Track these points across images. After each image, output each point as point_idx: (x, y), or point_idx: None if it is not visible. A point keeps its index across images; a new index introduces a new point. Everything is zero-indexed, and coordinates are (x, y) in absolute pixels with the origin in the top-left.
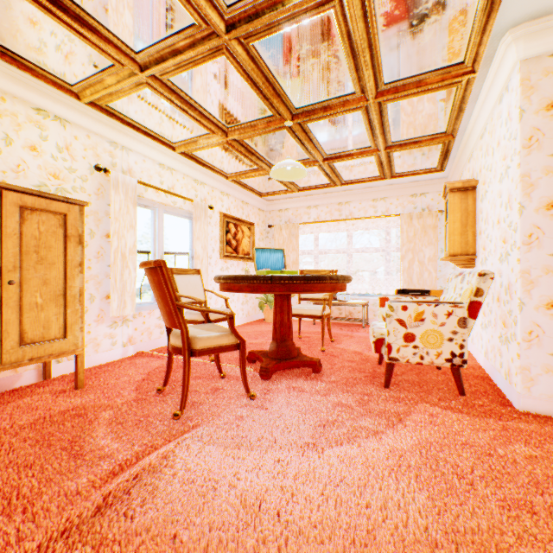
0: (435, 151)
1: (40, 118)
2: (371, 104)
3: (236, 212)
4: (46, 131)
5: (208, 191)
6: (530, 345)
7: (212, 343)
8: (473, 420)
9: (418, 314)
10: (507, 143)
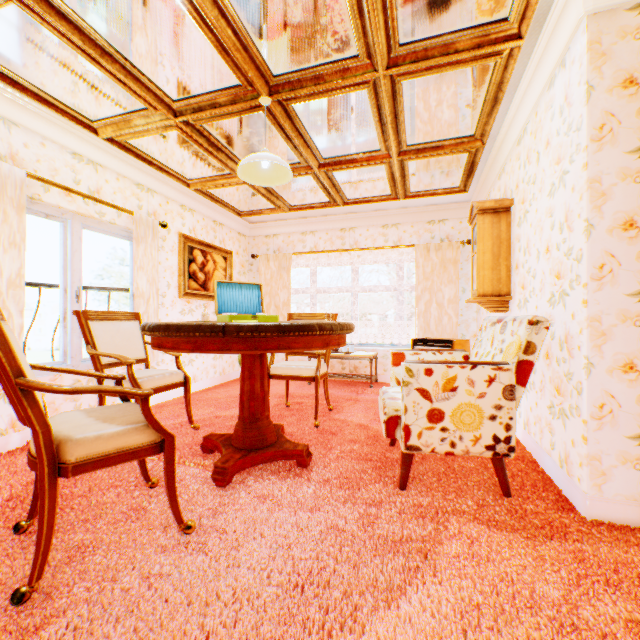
0: (459, 163)
1: None
2: (382, 78)
3: (205, 235)
4: None
5: (160, 202)
6: (602, 424)
7: (107, 447)
8: (532, 545)
9: (448, 381)
10: (564, 139)
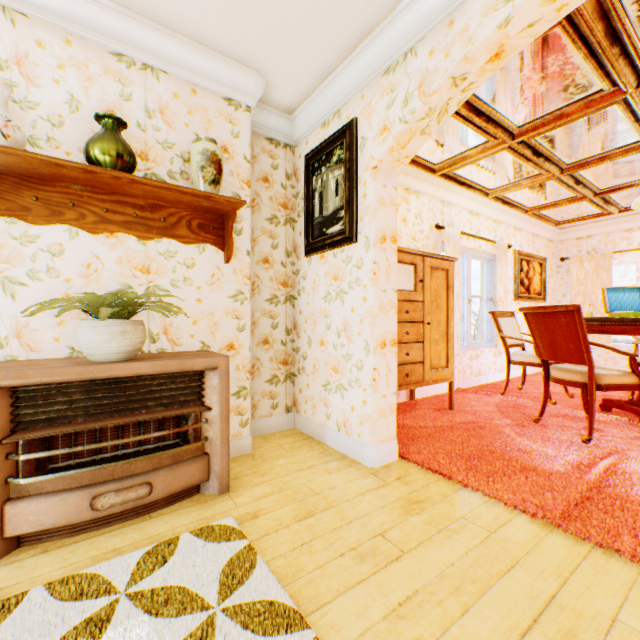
0: None
1: (406, 196)
2: None
3: (526, 248)
4: (409, 205)
5: (503, 229)
6: None
7: (615, 381)
8: None
9: None
10: None
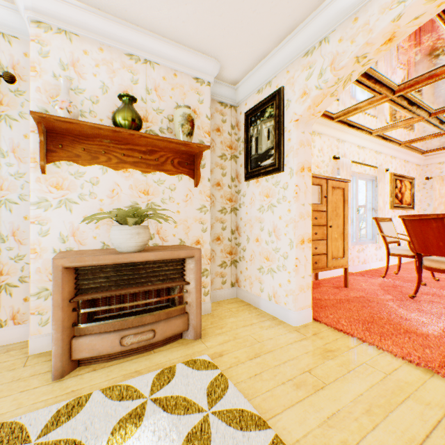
0: None
1: (312, 137)
2: None
3: (399, 171)
4: (314, 143)
5: (382, 158)
6: None
7: None
8: None
9: None
10: None
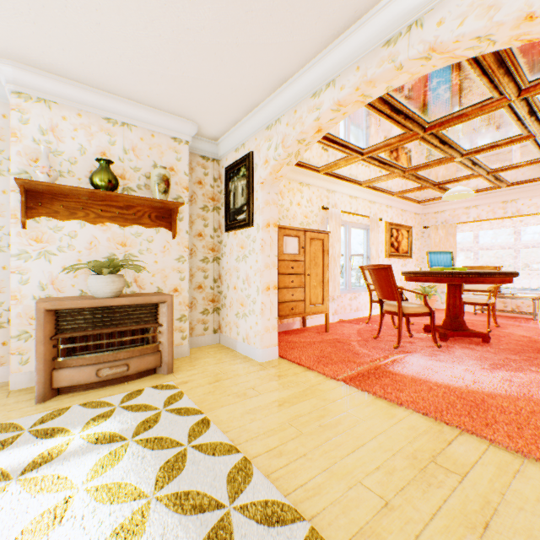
0: None
1: (300, 187)
2: (539, 137)
3: (396, 220)
4: (302, 194)
5: (377, 207)
6: None
7: (414, 310)
8: None
9: None
10: None
